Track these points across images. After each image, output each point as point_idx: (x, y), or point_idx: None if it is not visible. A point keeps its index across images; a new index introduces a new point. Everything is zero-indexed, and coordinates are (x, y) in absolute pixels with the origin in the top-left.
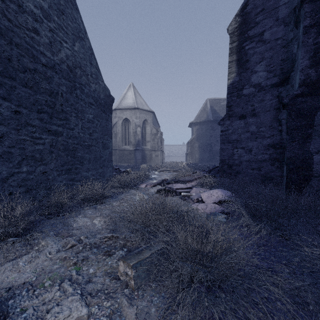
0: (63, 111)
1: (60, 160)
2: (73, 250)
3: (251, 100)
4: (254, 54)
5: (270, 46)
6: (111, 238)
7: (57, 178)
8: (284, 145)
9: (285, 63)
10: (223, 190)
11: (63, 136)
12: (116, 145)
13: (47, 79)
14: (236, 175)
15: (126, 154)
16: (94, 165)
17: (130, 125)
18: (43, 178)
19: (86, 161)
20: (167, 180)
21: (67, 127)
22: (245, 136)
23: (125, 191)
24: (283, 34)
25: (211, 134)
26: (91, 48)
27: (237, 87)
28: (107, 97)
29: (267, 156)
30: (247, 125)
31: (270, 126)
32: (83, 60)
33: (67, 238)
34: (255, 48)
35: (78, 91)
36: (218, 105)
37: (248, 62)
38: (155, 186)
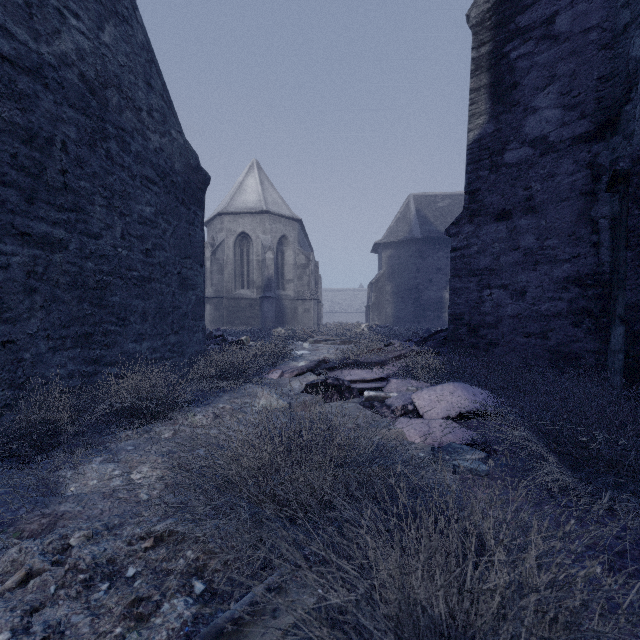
0: (69, 188)
1: (58, 311)
2: (25, 594)
3: (525, 175)
4: (532, 69)
5: (571, 48)
6: (164, 537)
7: (50, 357)
8: (605, 278)
9: (609, 85)
10: (467, 385)
11: (68, 251)
12: (223, 288)
13: (17, 99)
14: (489, 350)
15: (243, 306)
16: (158, 327)
17: (251, 247)
18: (4, 357)
19: (136, 316)
20: (330, 361)
21: (80, 230)
22: (510, 260)
23: (232, 387)
24: (602, 18)
25: (418, 266)
26: (150, 48)
27: (491, 148)
28: (192, 171)
29: (564, 304)
30: (514, 234)
31: (570, 235)
32: (128, 71)
33: (24, 545)
34: (534, 54)
35: (112, 144)
36: (432, 207)
37: (517, 89)
38: (302, 375)
